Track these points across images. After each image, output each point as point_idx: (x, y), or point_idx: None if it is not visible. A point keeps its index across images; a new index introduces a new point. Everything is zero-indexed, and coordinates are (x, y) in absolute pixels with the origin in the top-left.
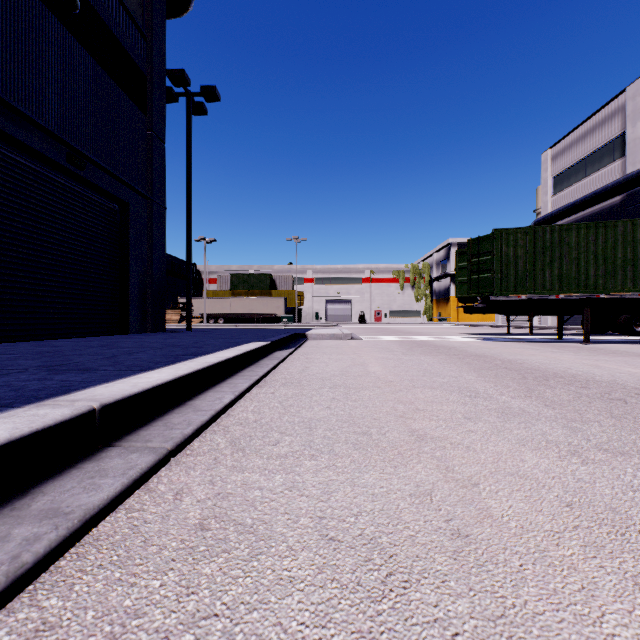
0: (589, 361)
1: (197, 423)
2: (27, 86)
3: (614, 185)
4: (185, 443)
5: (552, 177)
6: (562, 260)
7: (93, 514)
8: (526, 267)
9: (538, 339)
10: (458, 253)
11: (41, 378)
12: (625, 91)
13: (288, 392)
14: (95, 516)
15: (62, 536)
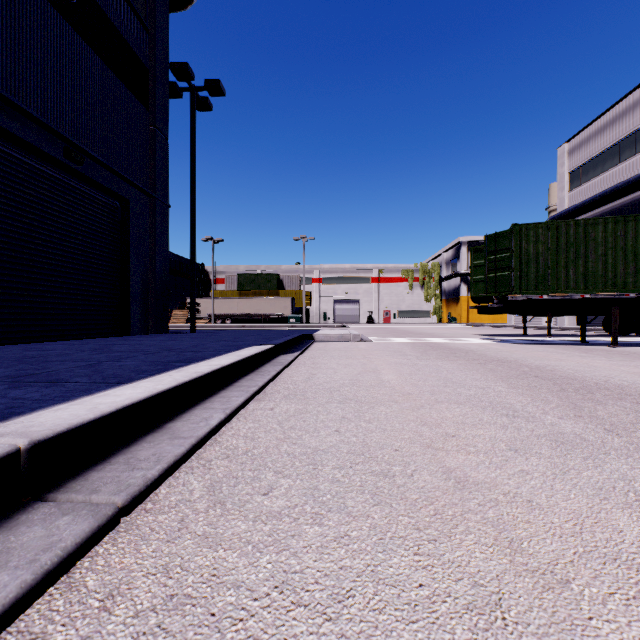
0: (628, 368)
1: (168, 459)
2: (21, 76)
3: (636, 179)
4: (147, 491)
5: (568, 172)
6: (587, 257)
7: None
8: (548, 264)
9: (559, 341)
10: (473, 250)
11: None
12: None
13: (290, 408)
14: None
15: None
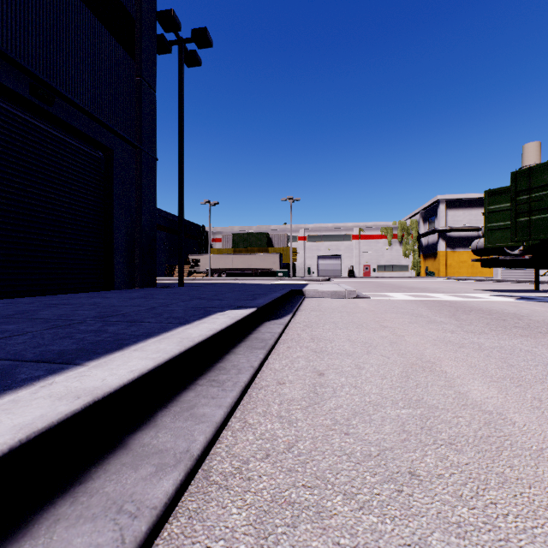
0: None
1: None
2: None
3: None
4: None
5: None
6: None
7: None
8: None
9: None
10: (487, 194)
11: None
12: None
13: None
14: None
15: None
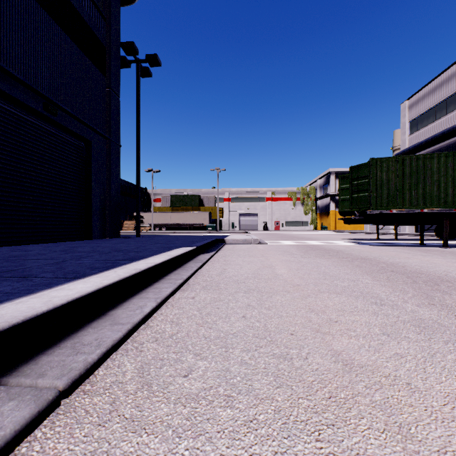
0: None
1: (107, 344)
2: (11, 50)
3: None
4: (86, 374)
5: (409, 121)
6: (426, 182)
7: None
8: (396, 188)
9: (404, 243)
10: (340, 178)
11: None
12: None
13: (207, 297)
14: None
15: None
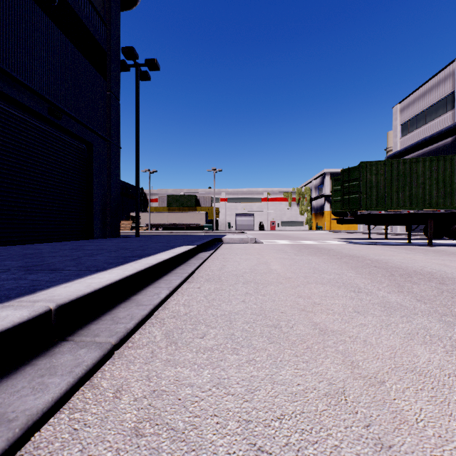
0: (437, 261)
1: (138, 317)
2: (18, 58)
3: (447, 130)
4: (127, 336)
5: (400, 124)
6: (412, 184)
7: (36, 419)
8: (385, 190)
9: (393, 243)
10: (333, 180)
11: (17, 278)
12: (455, 61)
13: (211, 287)
14: (38, 421)
15: (0, 450)
